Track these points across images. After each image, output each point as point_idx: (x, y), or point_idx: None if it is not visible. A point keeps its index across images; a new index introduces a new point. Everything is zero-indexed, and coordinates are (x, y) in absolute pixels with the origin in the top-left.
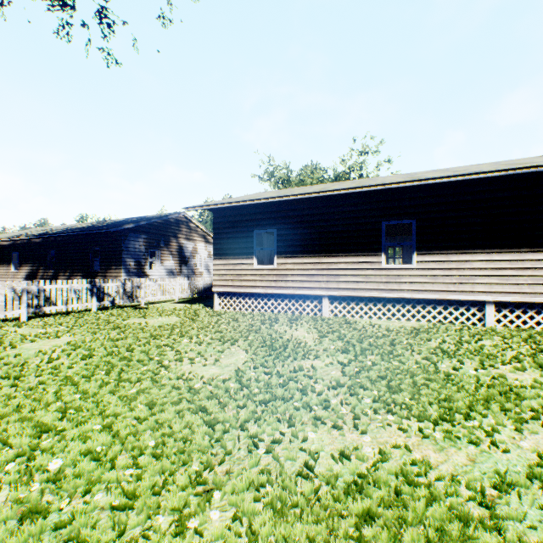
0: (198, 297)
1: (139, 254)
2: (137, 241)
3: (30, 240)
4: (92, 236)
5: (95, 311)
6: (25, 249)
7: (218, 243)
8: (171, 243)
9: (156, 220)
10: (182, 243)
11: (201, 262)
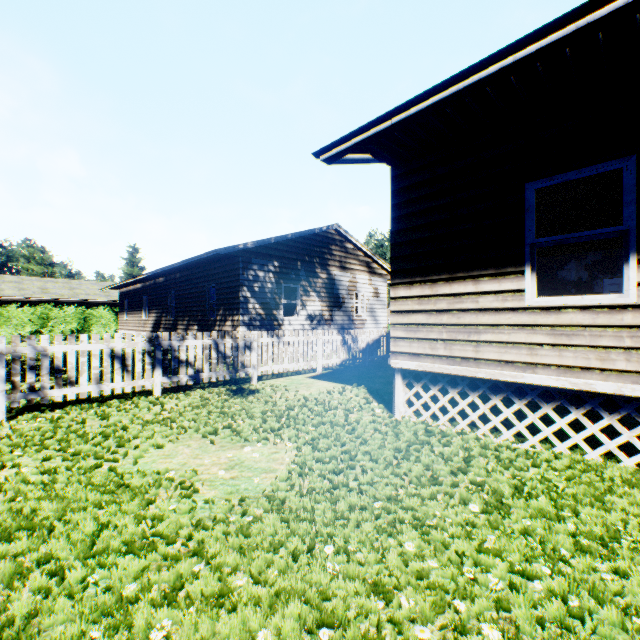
0: (358, 363)
1: (267, 291)
2: (264, 271)
3: (155, 280)
4: (208, 267)
5: (157, 396)
6: (151, 291)
7: (404, 244)
8: (317, 274)
9: (292, 236)
10: (334, 275)
11: (362, 304)
